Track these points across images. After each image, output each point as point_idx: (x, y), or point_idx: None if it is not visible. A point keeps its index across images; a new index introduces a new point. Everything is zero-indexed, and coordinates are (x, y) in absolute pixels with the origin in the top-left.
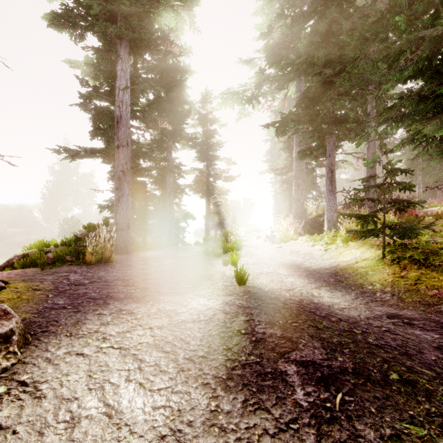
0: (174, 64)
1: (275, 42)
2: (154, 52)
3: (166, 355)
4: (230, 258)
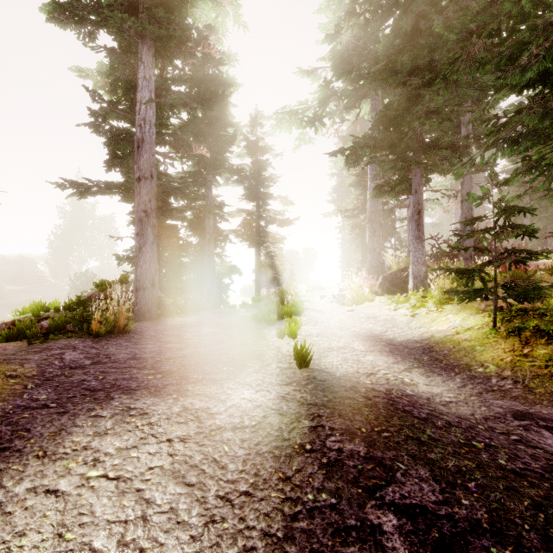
0: (215, 75)
1: (344, 47)
2: (188, 58)
3: (189, 491)
4: (287, 328)
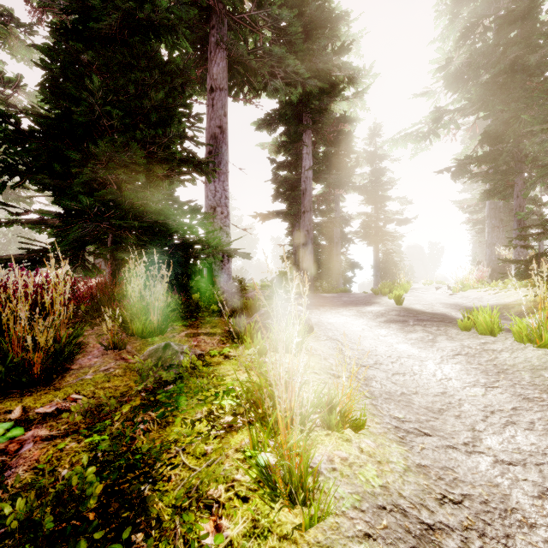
0: (342, 117)
1: (457, 68)
2: None
3: (358, 317)
4: (393, 294)
